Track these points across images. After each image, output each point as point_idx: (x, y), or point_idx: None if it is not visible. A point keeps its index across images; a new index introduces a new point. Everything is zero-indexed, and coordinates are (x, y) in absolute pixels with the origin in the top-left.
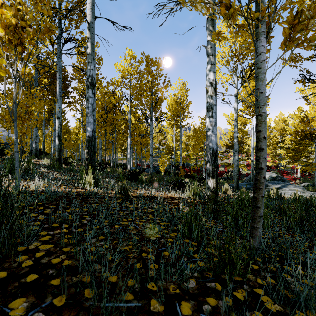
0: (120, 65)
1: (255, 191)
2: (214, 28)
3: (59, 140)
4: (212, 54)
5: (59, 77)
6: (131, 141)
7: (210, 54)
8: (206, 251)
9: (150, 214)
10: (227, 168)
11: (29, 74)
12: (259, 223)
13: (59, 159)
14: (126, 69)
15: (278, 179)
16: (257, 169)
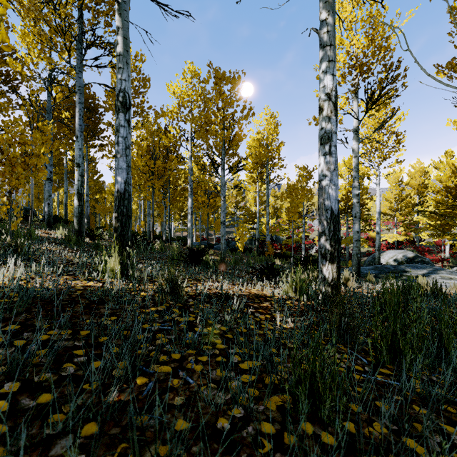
0: (176, 87)
1: None
2: None
3: (79, 200)
4: (329, 43)
5: (80, 102)
6: (192, 203)
7: (326, 43)
8: None
9: (219, 338)
10: None
11: None
12: None
13: (80, 230)
14: (184, 92)
15: (417, 260)
16: None
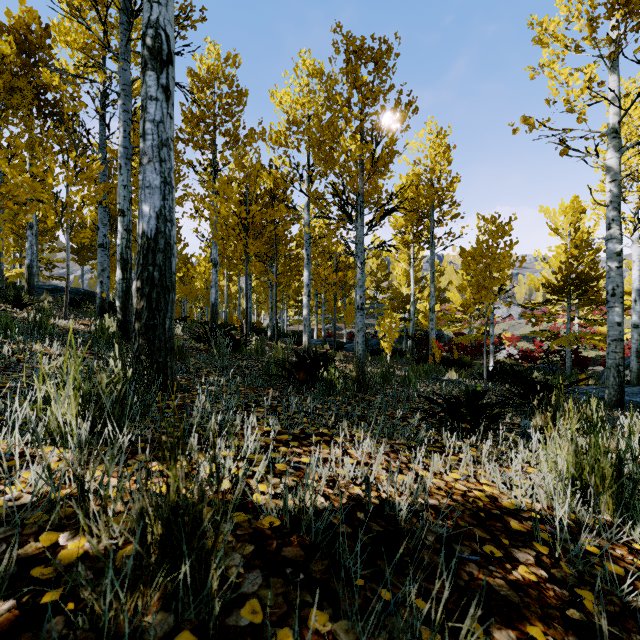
0: (285, 95)
1: None
2: None
3: (124, 270)
4: None
5: (125, 110)
6: (309, 278)
7: None
8: None
9: None
10: (552, 343)
11: None
12: None
13: (125, 319)
14: (297, 100)
15: None
16: None
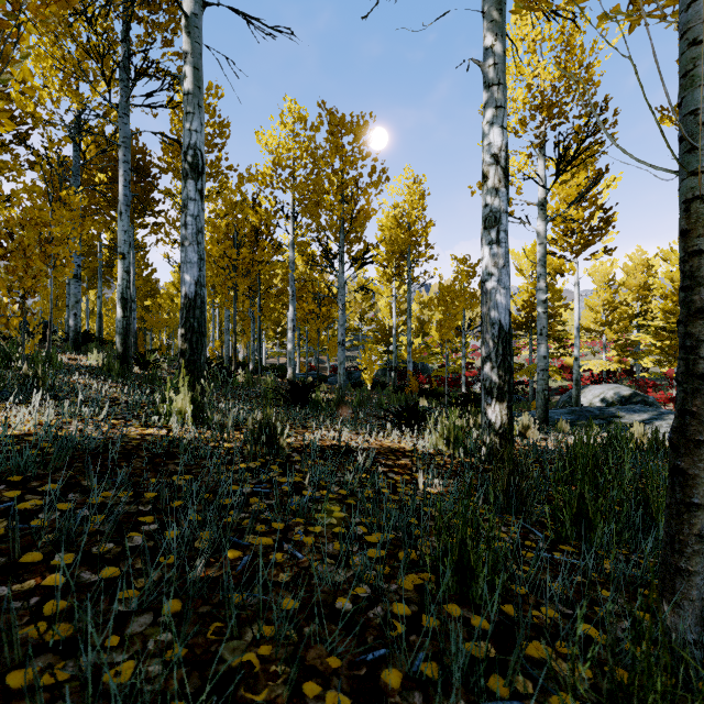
0: (270, 138)
1: (680, 452)
2: (503, 15)
3: (124, 309)
4: (497, 82)
5: (125, 161)
6: (294, 313)
7: (493, 80)
8: (523, 656)
9: (337, 504)
10: (516, 374)
11: (3, 115)
12: (697, 558)
13: (126, 354)
14: (283, 145)
15: (635, 401)
16: (689, 377)
